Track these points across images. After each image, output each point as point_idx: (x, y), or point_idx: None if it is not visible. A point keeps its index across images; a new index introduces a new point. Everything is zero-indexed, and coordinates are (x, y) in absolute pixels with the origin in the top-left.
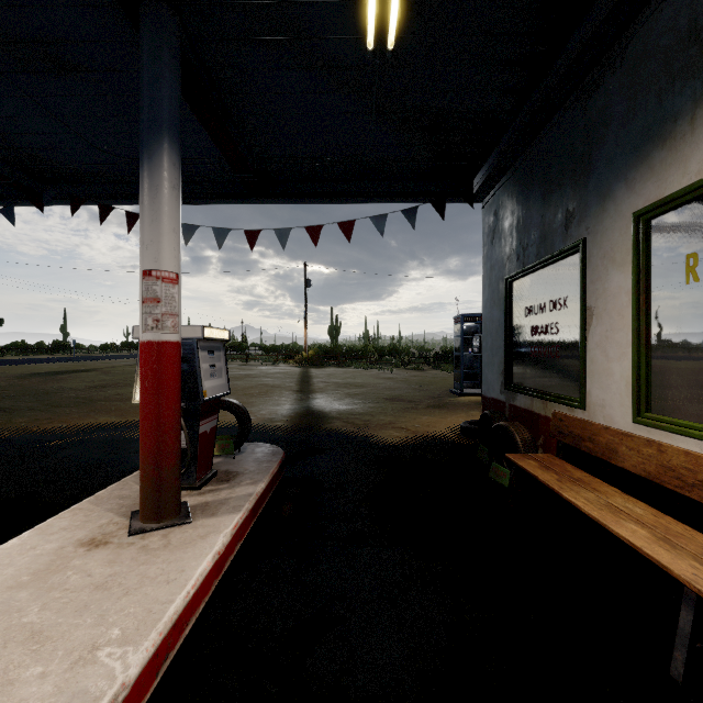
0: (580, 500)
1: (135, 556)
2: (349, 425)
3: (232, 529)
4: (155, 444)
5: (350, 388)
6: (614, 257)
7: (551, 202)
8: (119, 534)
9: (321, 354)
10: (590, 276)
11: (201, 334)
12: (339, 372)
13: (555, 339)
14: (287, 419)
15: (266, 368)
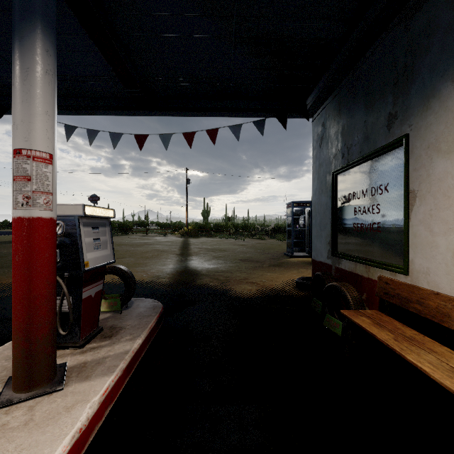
0: (425, 364)
1: None
2: (215, 281)
3: (100, 396)
4: (25, 316)
5: (216, 252)
6: (439, 147)
7: (374, 109)
8: None
9: (197, 228)
10: (413, 164)
11: (82, 212)
12: (209, 241)
13: (376, 218)
14: (169, 276)
15: (159, 238)
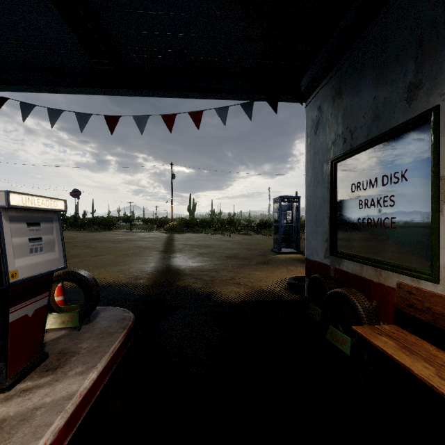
0: None
1: None
2: (199, 281)
3: None
4: None
5: (201, 248)
6: None
7: (387, 81)
8: None
9: (182, 224)
10: None
11: (4, 201)
12: (194, 237)
13: (389, 211)
14: (149, 276)
15: (143, 234)
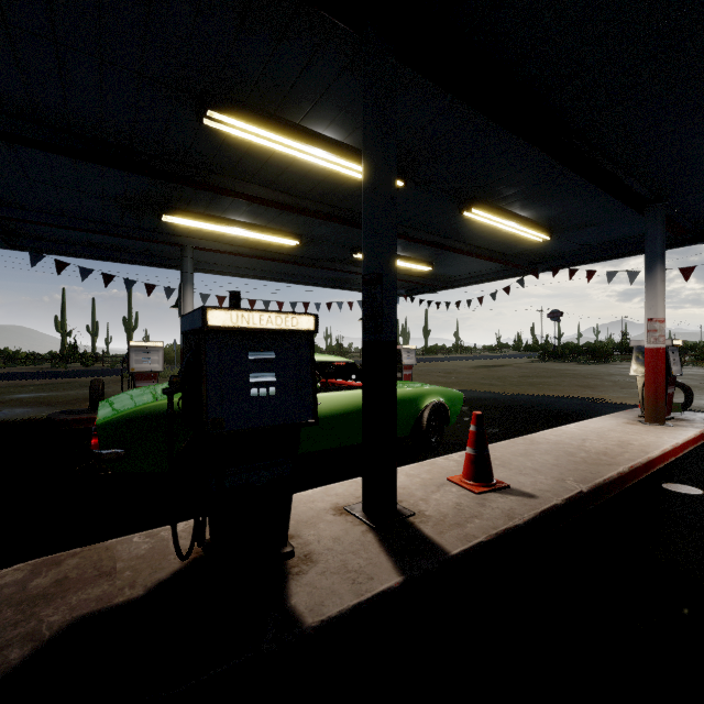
0: None
1: (653, 428)
2: None
3: (699, 432)
4: (654, 390)
5: None
6: None
7: None
8: (638, 424)
9: None
10: None
11: (670, 343)
12: None
13: None
14: None
15: None
